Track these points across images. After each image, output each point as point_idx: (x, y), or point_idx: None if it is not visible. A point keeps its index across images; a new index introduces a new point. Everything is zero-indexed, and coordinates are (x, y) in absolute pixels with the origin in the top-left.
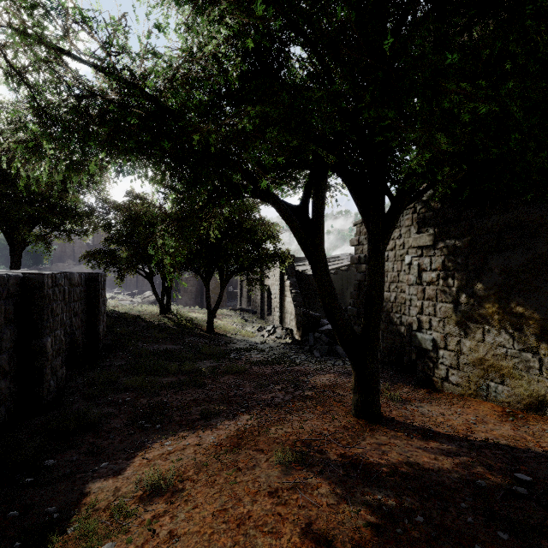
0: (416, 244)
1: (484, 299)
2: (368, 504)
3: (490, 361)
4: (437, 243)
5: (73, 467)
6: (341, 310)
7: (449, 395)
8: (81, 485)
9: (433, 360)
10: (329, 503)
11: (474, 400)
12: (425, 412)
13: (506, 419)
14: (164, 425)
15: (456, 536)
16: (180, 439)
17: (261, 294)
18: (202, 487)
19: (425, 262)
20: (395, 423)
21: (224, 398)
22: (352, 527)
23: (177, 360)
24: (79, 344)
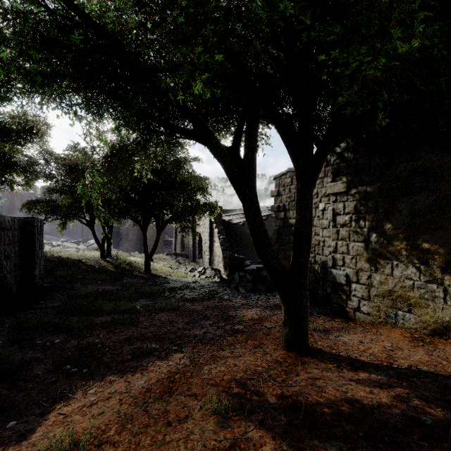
0: (331, 191)
1: (393, 237)
2: None
3: (398, 292)
4: (349, 190)
5: None
6: (271, 247)
7: (361, 323)
8: None
9: (346, 292)
10: None
11: (384, 327)
12: (345, 341)
13: (417, 345)
14: (92, 368)
15: None
16: (106, 385)
17: (193, 240)
18: None
19: (339, 207)
20: (322, 354)
21: (158, 335)
22: None
23: (114, 300)
24: (11, 287)
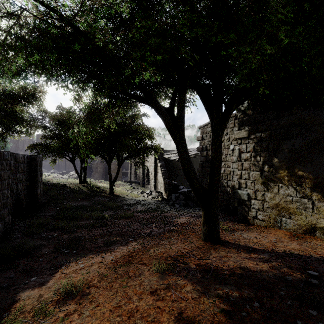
0: (237, 136)
1: (278, 168)
2: (220, 296)
3: (282, 205)
4: (250, 135)
5: (10, 281)
6: (195, 173)
7: (257, 226)
8: (14, 294)
9: (248, 206)
10: (193, 297)
11: (273, 229)
12: (245, 236)
13: (293, 239)
14: (79, 250)
15: (283, 315)
16: (89, 259)
17: (143, 172)
18: (103, 291)
19: (243, 147)
20: (228, 244)
21: (120, 233)
22: (211, 313)
23: (90, 211)
24: (22, 201)
